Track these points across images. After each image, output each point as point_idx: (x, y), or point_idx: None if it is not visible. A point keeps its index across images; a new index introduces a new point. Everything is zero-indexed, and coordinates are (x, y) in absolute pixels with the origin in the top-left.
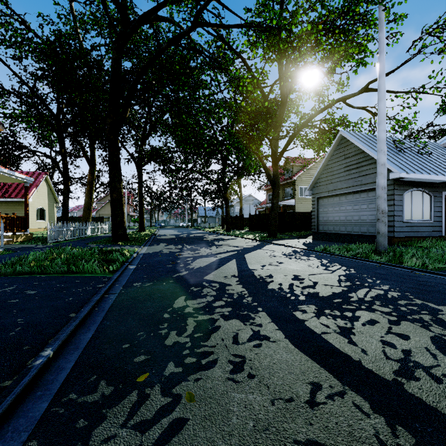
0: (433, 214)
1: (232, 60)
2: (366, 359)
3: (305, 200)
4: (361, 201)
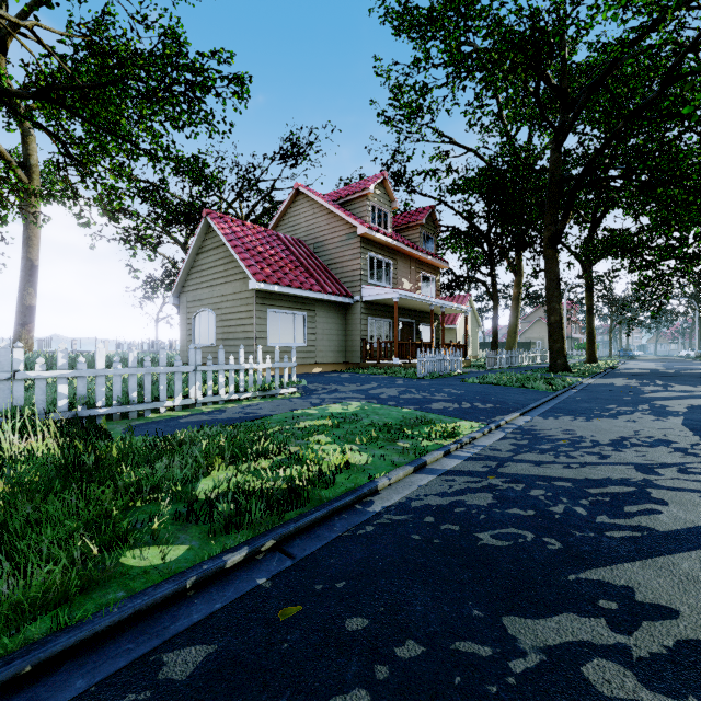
0: None
1: None
2: None
3: None
4: None
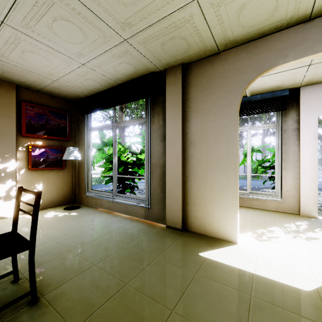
0: None
1: None
2: None
3: None
4: None
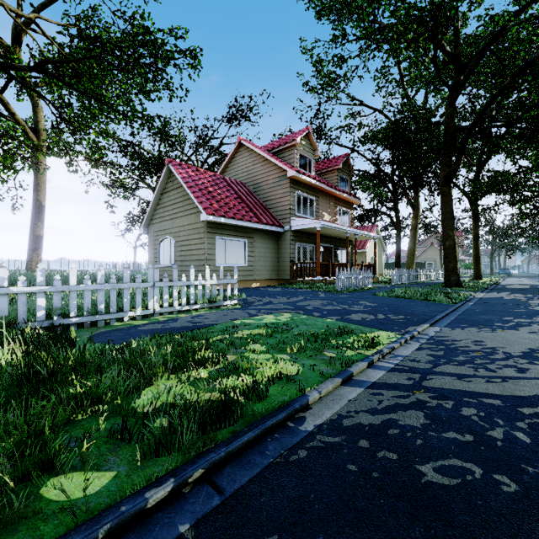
0: None
1: None
2: None
3: None
4: None
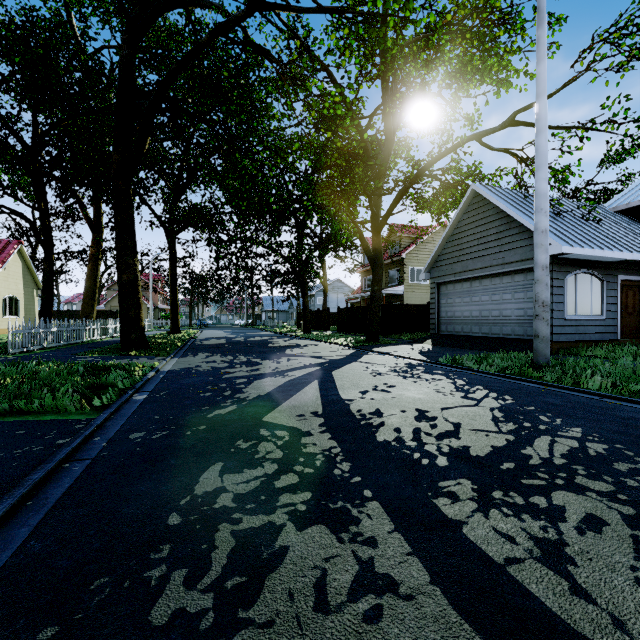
0: (606, 307)
1: (312, 68)
2: None
3: (418, 287)
4: (503, 289)
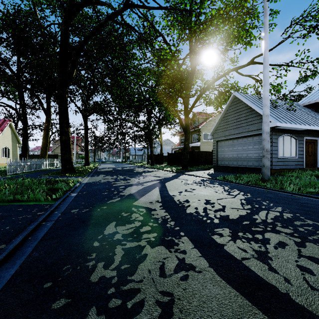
0: (298, 152)
1: (155, 36)
2: (293, 291)
3: (207, 143)
4: (248, 143)
